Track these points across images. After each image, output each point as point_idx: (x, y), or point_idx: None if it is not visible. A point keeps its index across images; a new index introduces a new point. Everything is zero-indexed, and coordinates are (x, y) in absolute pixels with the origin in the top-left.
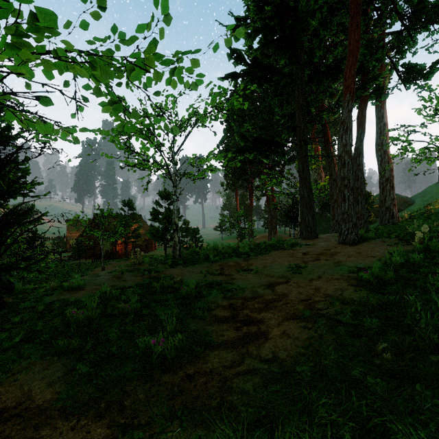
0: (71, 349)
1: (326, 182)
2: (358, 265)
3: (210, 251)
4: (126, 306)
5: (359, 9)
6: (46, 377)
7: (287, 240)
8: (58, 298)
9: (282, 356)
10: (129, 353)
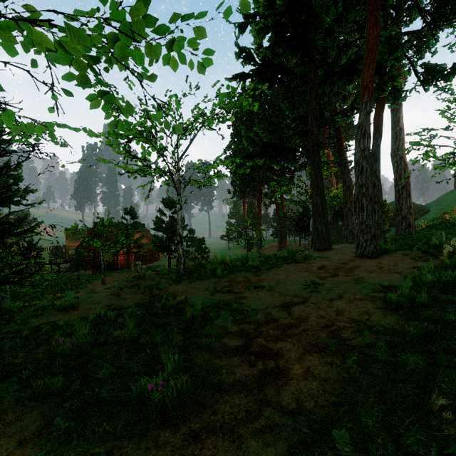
0: (53, 391)
1: (339, 189)
2: (382, 283)
3: (217, 264)
4: (122, 333)
5: (378, 3)
6: (18, 432)
7: (298, 251)
8: (48, 319)
9: (309, 406)
10: (121, 398)
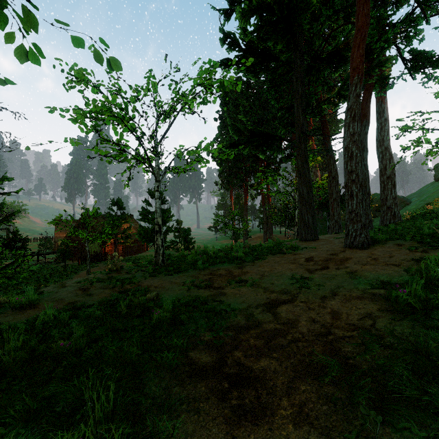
0: None
1: (324, 180)
2: (380, 277)
3: (198, 255)
4: (66, 344)
5: None
6: None
7: (284, 242)
8: None
9: None
10: None
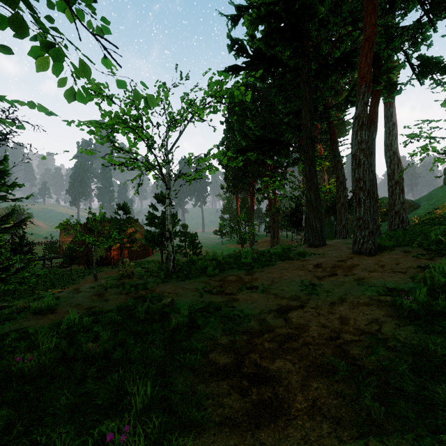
0: None
1: (332, 184)
2: (387, 284)
3: (208, 262)
4: (94, 347)
5: None
6: None
7: (292, 247)
8: (20, 324)
9: None
10: (76, 445)
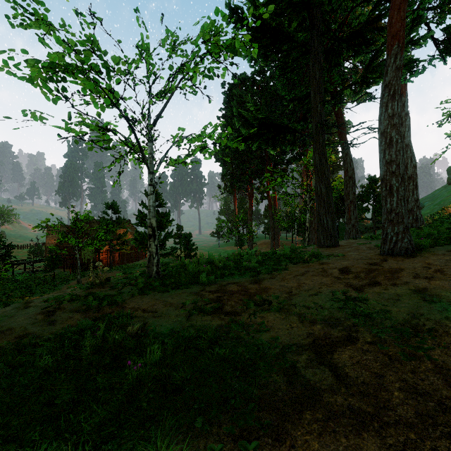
0: None
1: (338, 181)
2: None
3: (202, 265)
4: None
5: None
6: None
7: (299, 248)
8: None
9: None
10: None
